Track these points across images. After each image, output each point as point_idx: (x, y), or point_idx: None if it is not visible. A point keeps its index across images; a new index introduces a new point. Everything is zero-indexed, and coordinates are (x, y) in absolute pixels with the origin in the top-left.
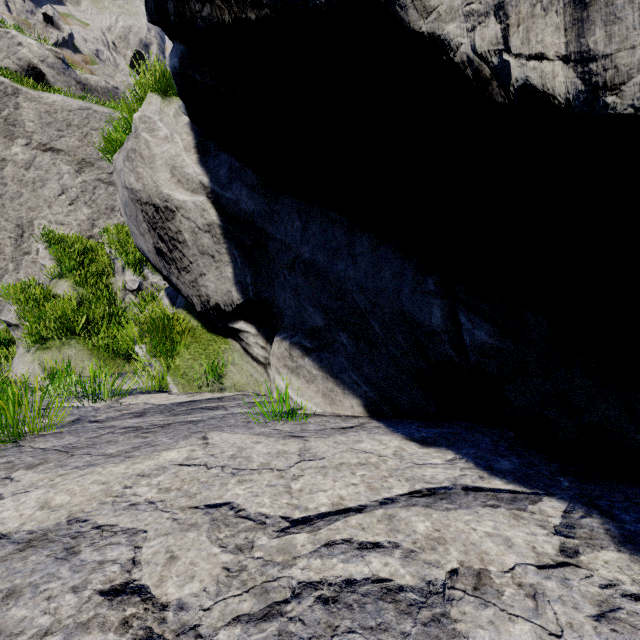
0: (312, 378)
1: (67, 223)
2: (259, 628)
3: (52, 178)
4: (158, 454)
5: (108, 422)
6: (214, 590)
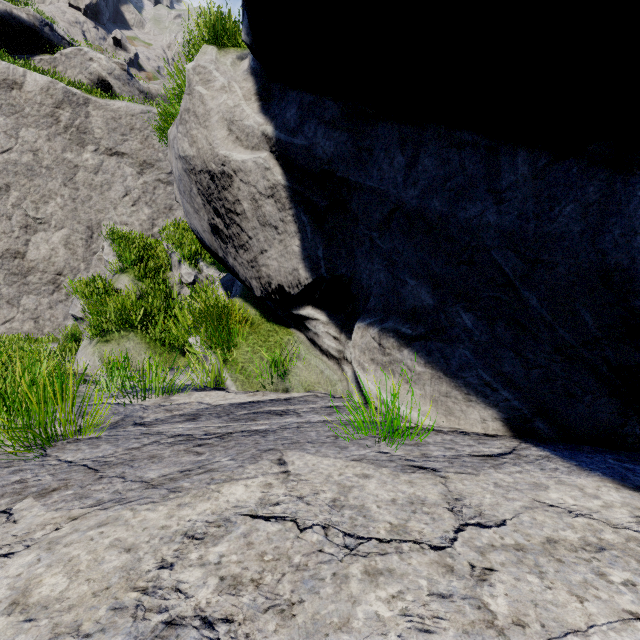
0: (414, 377)
1: (130, 223)
2: None
3: (117, 181)
4: (216, 489)
5: (155, 426)
6: None
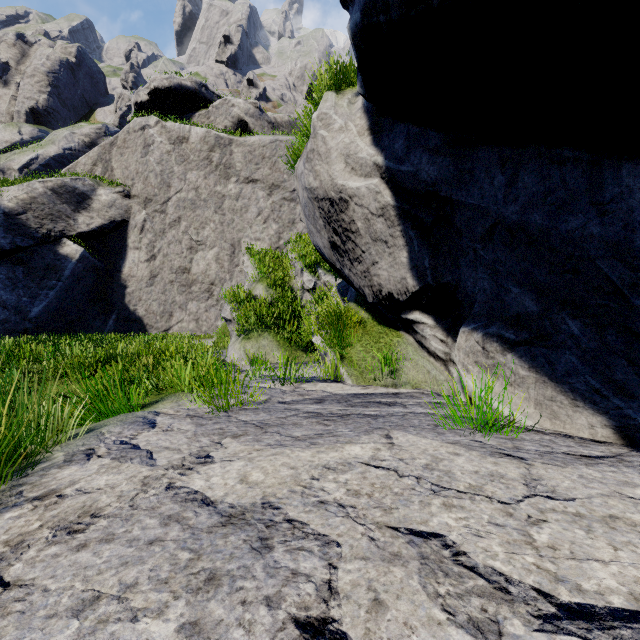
0: (518, 380)
1: (262, 239)
2: None
3: (252, 204)
4: (341, 446)
5: (293, 405)
6: None
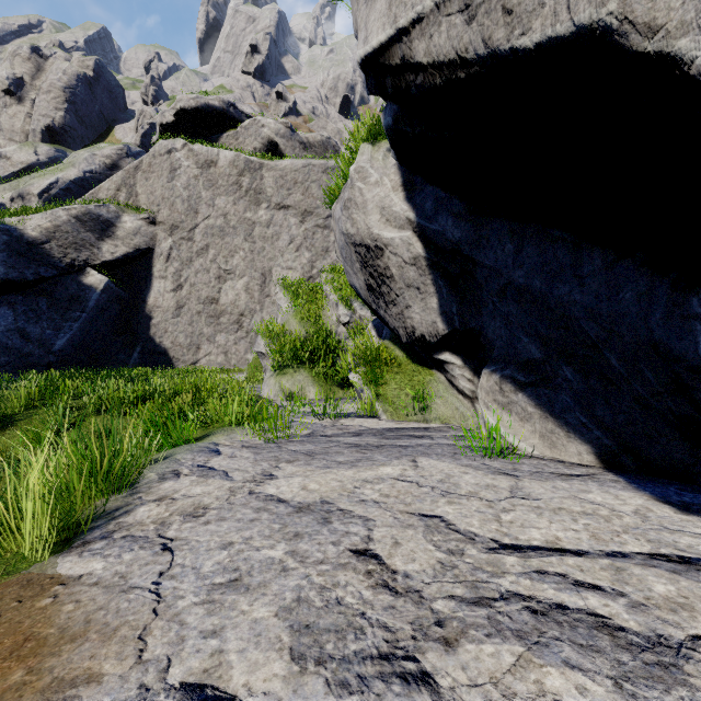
0: (527, 416)
1: (294, 268)
2: (470, 608)
3: (284, 231)
4: (376, 467)
5: (334, 437)
6: (431, 573)
